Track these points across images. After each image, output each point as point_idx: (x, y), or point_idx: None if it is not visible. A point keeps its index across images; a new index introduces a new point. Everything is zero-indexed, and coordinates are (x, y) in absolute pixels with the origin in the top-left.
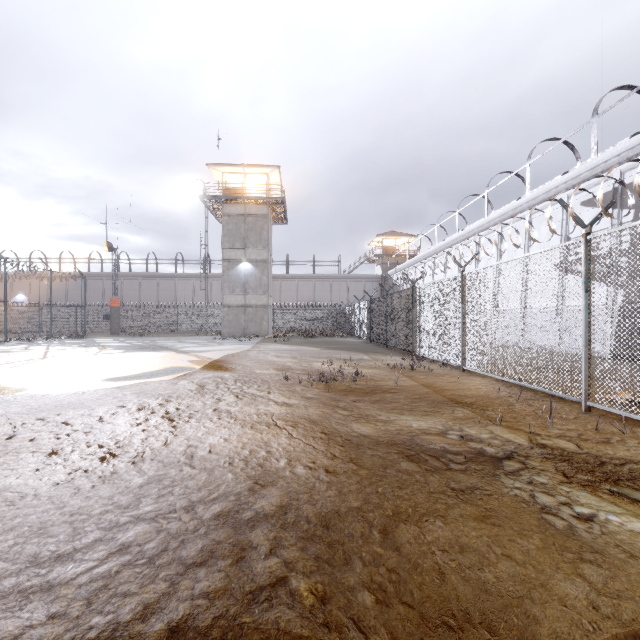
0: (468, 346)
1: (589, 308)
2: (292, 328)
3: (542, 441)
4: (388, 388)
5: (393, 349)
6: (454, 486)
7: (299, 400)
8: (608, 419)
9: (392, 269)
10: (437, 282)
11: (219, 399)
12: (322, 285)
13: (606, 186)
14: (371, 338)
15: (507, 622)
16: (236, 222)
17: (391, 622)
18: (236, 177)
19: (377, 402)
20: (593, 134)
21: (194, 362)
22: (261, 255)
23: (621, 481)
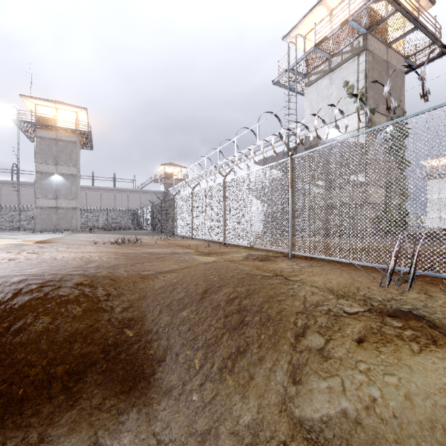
0: (194, 226)
1: (225, 207)
2: (97, 226)
3: (199, 250)
4: (151, 244)
5: (165, 234)
6: (158, 256)
7: (103, 248)
8: (228, 246)
9: (171, 187)
10: (183, 196)
11: (57, 248)
12: (121, 195)
13: (262, 156)
14: (153, 229)
15: (157, 269)
16: (48, 144)
17: (129, 272)
18: (48, 109)
19: (143, 247)
20: (258, 131)
21: (23, 241)
22: (71, 171)
23: (210, 254)
